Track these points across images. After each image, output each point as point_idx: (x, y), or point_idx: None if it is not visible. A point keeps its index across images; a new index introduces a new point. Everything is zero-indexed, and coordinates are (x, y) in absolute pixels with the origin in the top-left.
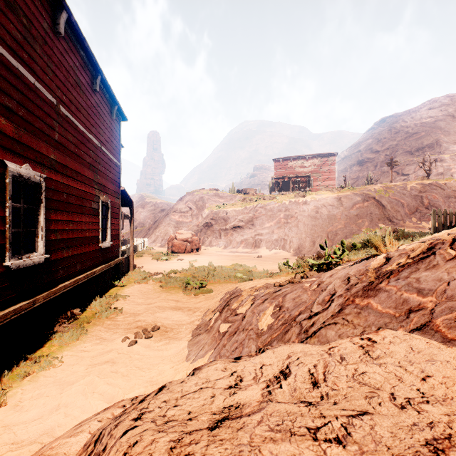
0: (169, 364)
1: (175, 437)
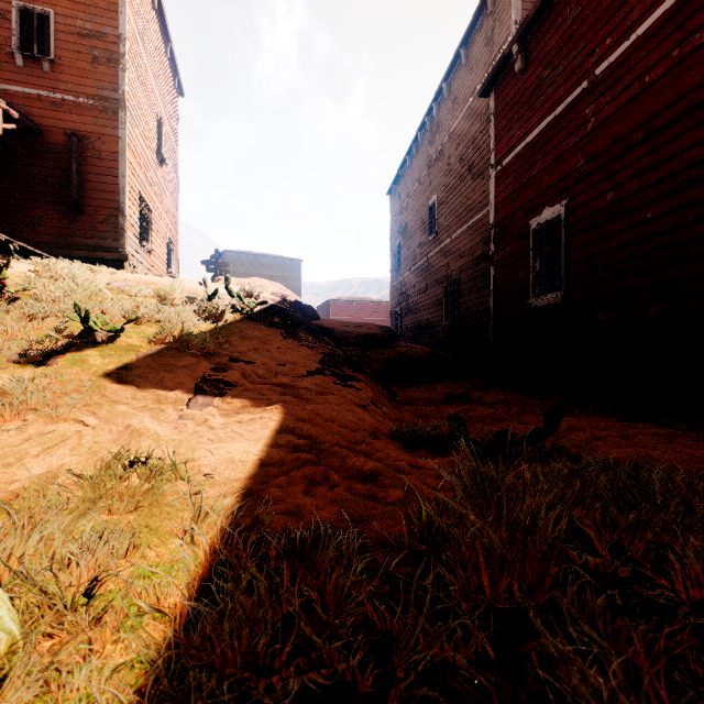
0: (405, 390)
1: (369, 326)
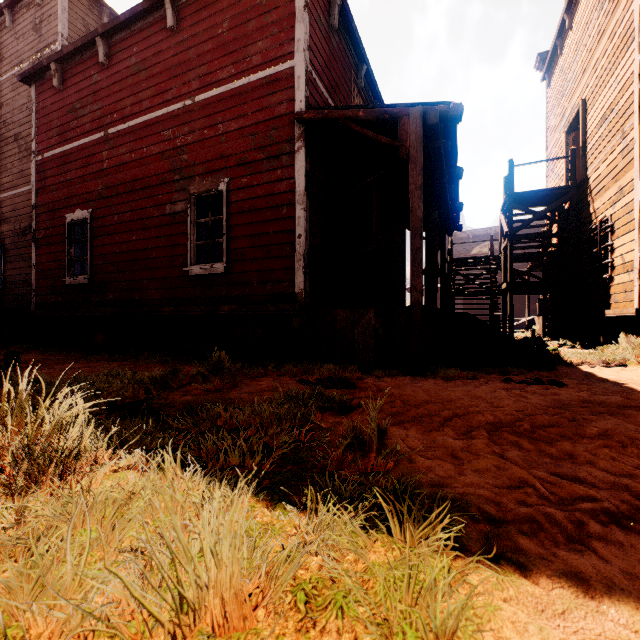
0: None
1: None
